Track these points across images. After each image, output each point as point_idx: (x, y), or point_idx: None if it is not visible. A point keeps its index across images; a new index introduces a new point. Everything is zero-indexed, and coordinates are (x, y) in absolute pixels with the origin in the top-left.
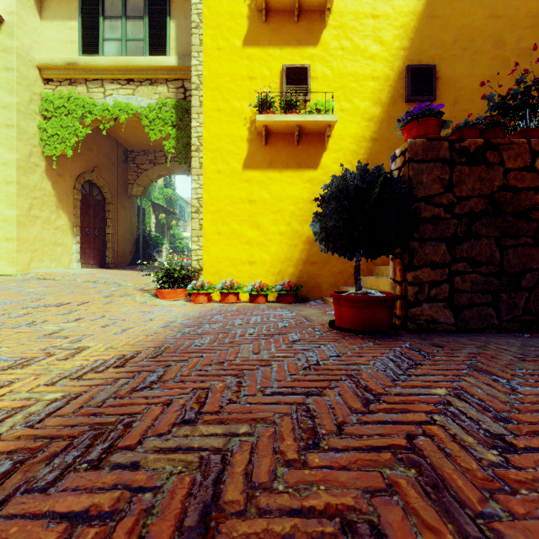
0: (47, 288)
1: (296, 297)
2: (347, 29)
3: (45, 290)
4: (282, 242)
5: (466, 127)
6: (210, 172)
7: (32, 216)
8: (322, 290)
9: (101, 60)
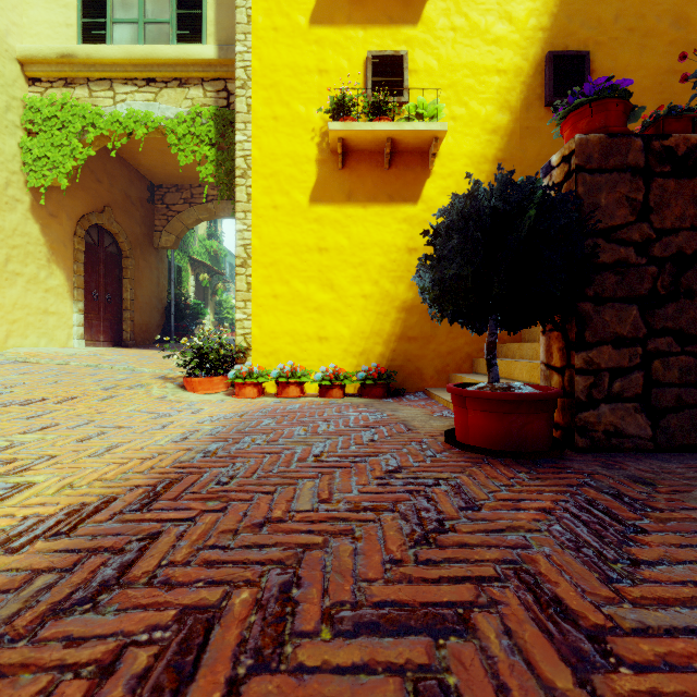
0: (23, 376)
1: (386, 389)
2: (460, 1)
3: (18, 379)
4: (367, 309)
5: (671, 116)
6: (263, 207)
7: (10, 272)
8: (425, 379)
9: (109, 50)
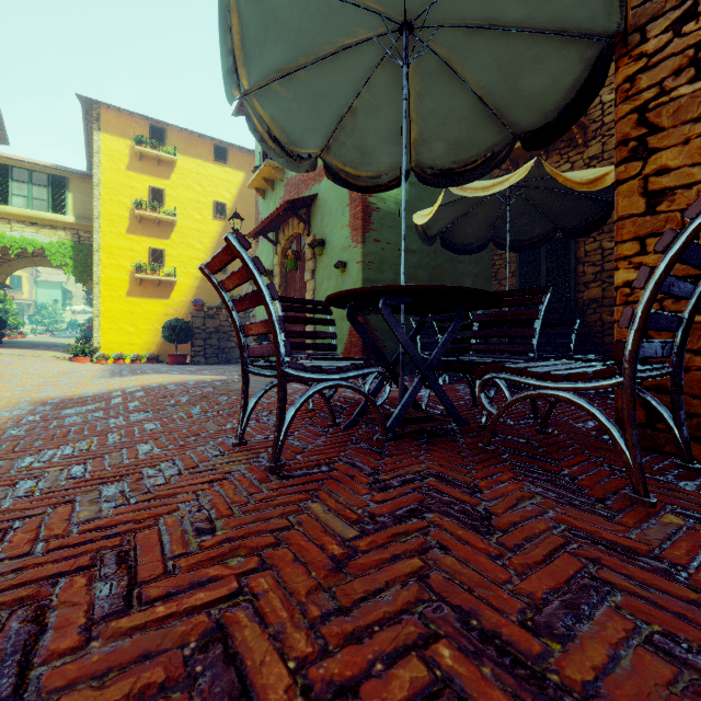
0: None
1: (157, 361)
2: (185, 234)
3: (1, 358)
4: (150, 334)
5: (210, 308)
6: (106, 296)
7: None
8: None
9: (12, 209)
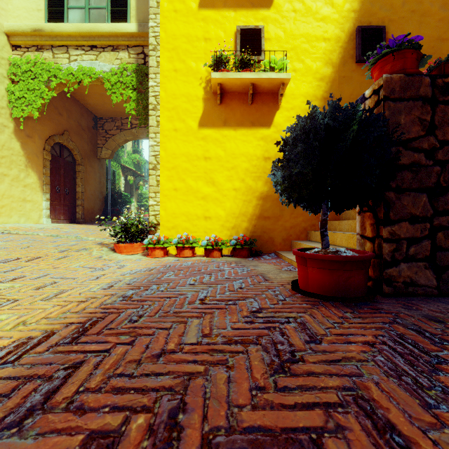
0: (6, 242)
1: (250, 251)
2: None
3: (3, 245)
4: (236, 198)
5: None
6: (167, 130)
7: None
8: (275, 245)
9: (65, 26)
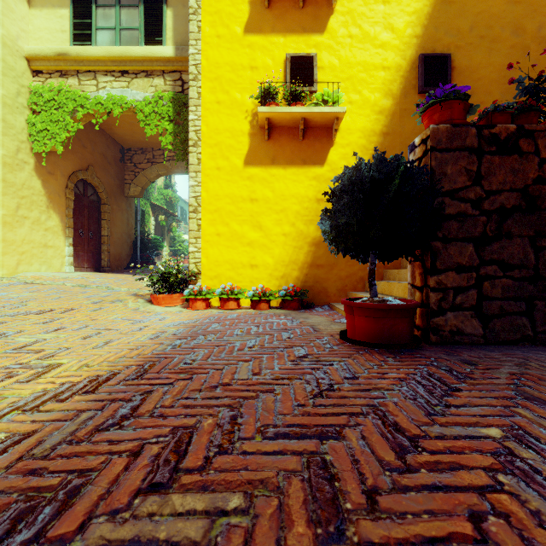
0: (33, 293)
1: (301, 303)
2: (356, 16)
3: (30, 296)
4: (286, 244)
5: (496, 112)
6: (209, 168)
7: (20, 216)
8: (329, 296)
9: (93, 50)
